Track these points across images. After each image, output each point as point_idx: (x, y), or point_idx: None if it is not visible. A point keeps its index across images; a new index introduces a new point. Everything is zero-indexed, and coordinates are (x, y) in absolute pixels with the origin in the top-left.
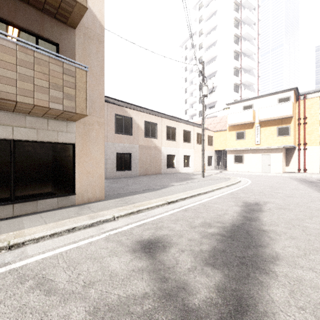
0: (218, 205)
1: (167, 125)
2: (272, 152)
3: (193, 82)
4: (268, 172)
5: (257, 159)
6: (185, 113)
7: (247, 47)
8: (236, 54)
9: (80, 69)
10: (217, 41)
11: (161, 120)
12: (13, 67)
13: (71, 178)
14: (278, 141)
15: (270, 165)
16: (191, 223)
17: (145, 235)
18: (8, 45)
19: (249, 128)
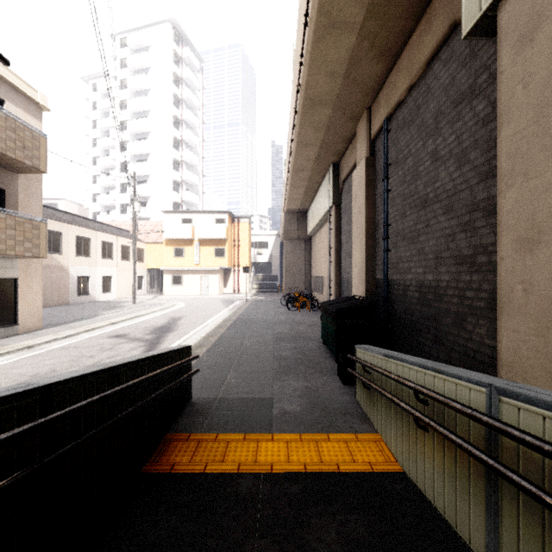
0: (153, 321)
1: (78, 235)
2: (210, 274)
3: (111, 156)
4: (207, 295)
5: (197, 281)
6: (94, 200)
7: (189, 138)
8: (176, 141)
9: (42, 223)
10: (151, 113)
11: (69, 227)
12: (4, 231)
13: (13, 310)
14: (215, 262)
15: (208, 287)
16: (136, 329)
17: (111, 335)
18: (2, 216)
19: (188, 245)
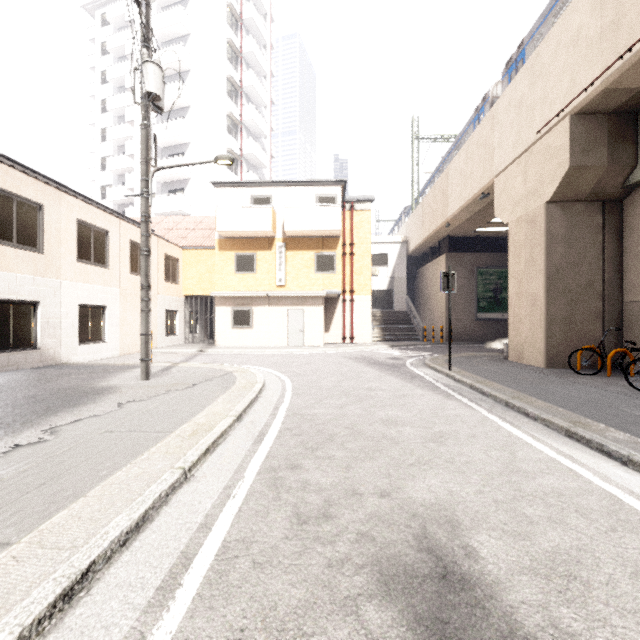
0: None
1: None
2: (307, 304)
3: (126, 117)
4: (301, 346)
5: (280, 319)
6: (103, 196)
7: (253, 84)
8: (233, 88)
9: None
10: (191, 38)
11: None
12: None
13: None
14: (317, 281)
15: (303, 331)
16: None
17: None
18: None
19: (264, 249)
